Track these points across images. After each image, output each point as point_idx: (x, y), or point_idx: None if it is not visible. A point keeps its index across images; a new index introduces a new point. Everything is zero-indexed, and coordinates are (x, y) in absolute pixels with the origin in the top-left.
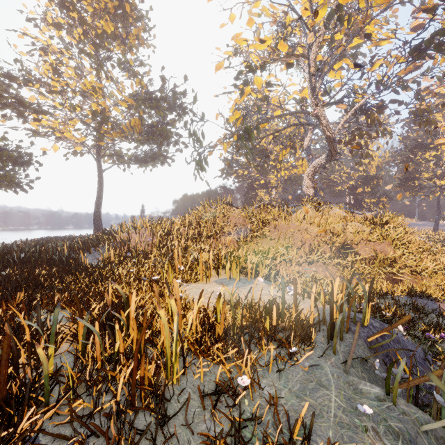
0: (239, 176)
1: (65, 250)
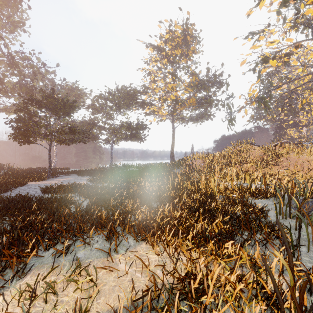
0: (268, 120)
1: (167, 167)
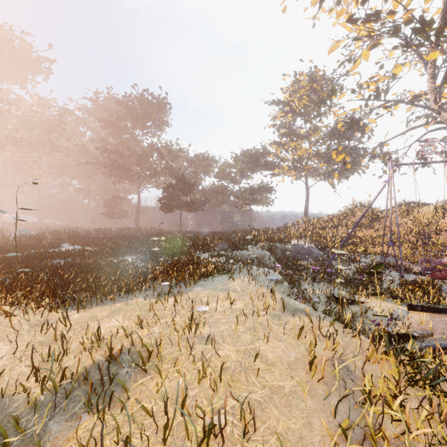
0: None
1: (267, 230)
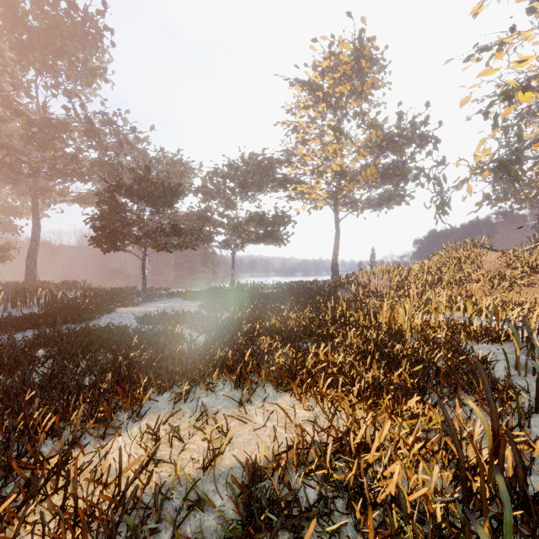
0: (521, 200)
1: (325, 288)
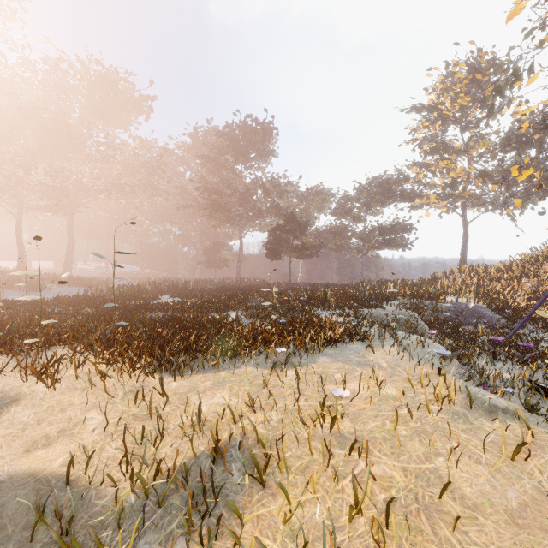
0: None
1: (405, 282)
